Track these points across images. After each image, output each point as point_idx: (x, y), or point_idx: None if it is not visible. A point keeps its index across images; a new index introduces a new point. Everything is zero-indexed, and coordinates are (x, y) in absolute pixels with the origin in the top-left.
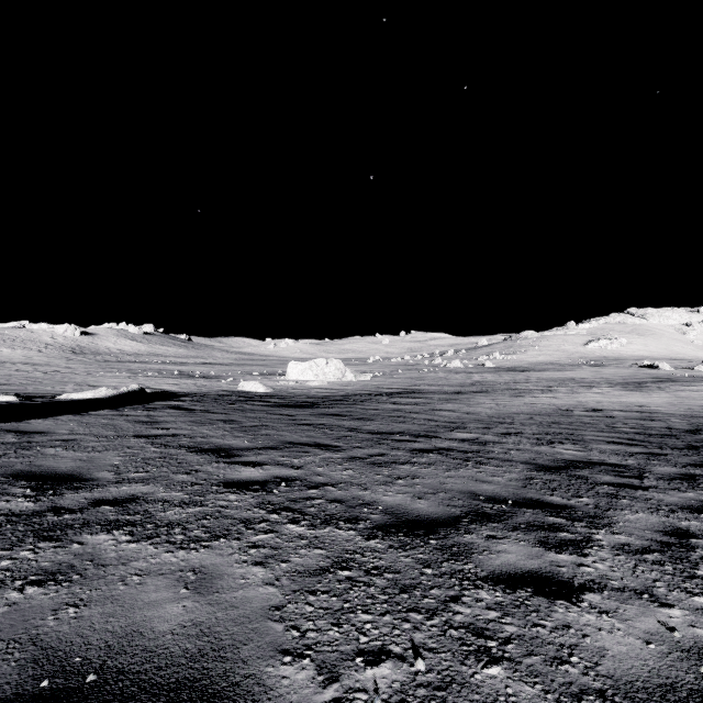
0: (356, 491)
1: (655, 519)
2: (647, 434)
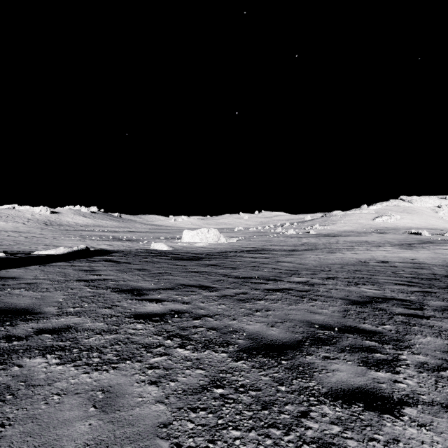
0: (227, 321)
1: (440, 341)
2: (420, 278)
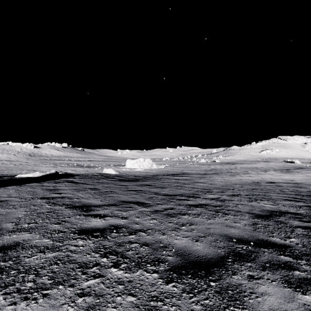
0: (158, 236)
1: None
2: (301, 195)
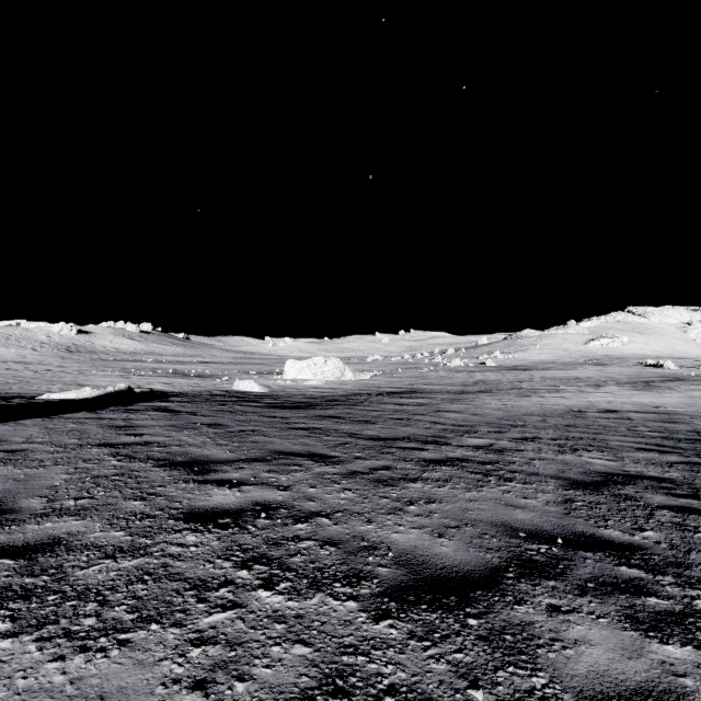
0: (357, 525)
1: None
2: (675, 439)
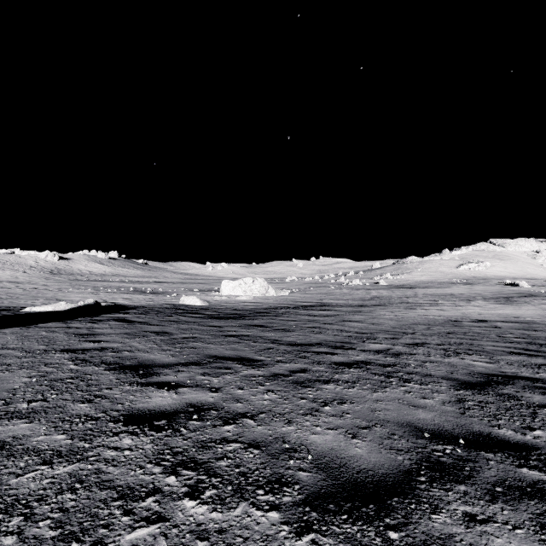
0: (279, 426)
1: None
2: (537, 344)
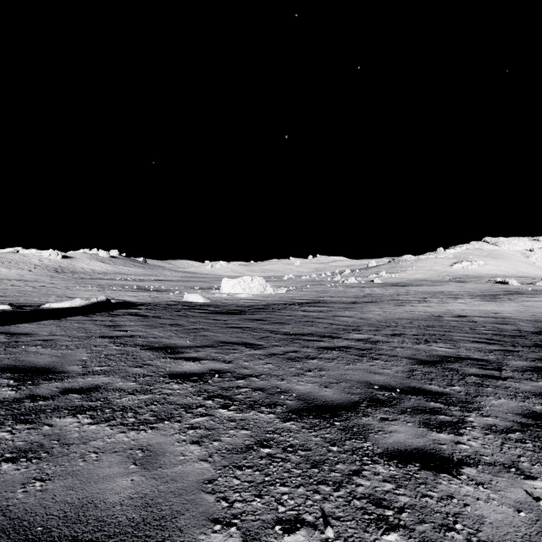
0: (275, 381)
1: (514, 403)
2: (502, 335)
